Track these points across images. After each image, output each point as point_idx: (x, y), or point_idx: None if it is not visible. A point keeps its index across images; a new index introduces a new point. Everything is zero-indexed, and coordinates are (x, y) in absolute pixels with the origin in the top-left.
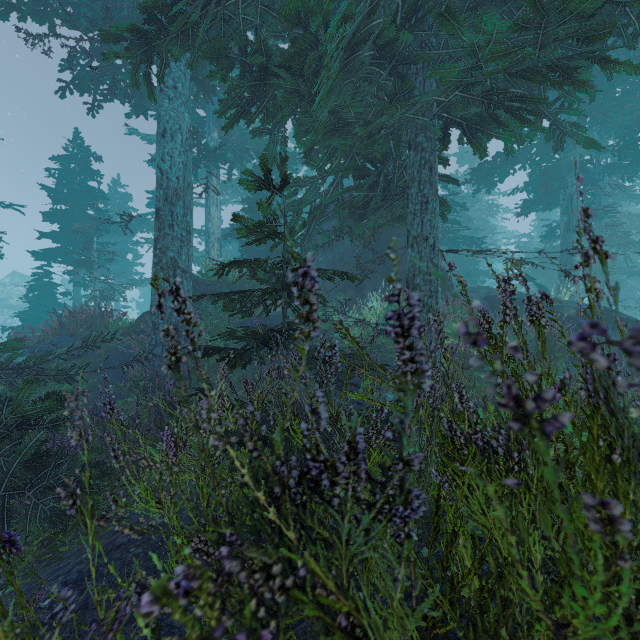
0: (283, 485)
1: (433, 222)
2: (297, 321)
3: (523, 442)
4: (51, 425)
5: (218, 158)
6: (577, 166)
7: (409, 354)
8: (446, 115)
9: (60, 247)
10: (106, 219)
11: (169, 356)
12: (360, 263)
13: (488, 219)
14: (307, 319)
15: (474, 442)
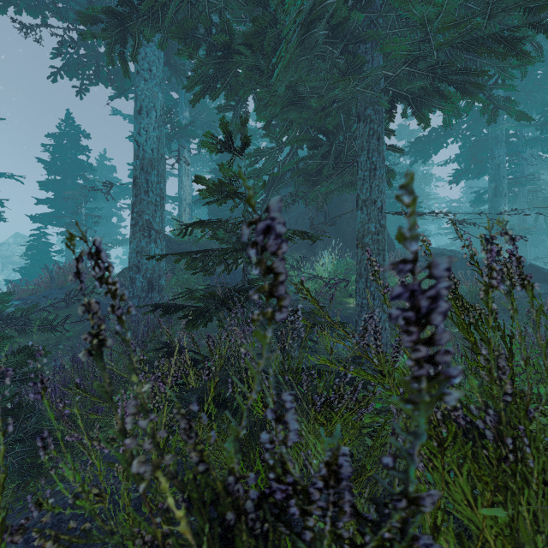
0: (238, 509)
1: (381, 187)
2: (256, 297)
3: (519, 427)
4: (23, 378)
5: (189, 134)
6: (503, 139)
7: (426, 351)
8: (393, 89)
9: (54, 212)
10: (90, 186)
11: (89, 338)
12: (313, 224)
13: (423, 187)
14: (270, 295)
15: (454, 420)
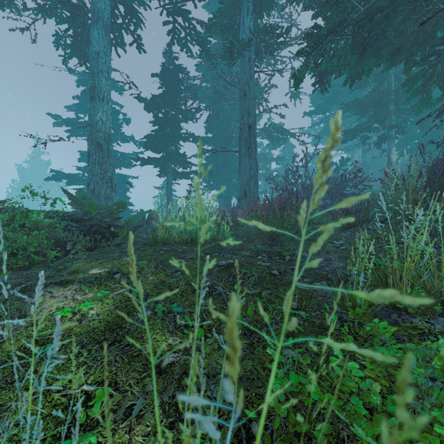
0: None
1: None
2: None
3: None
4: None
5: None
6: None
7: None
8: None
9: None
10: None
11: None
12: None
13: None
14: None
15: None
